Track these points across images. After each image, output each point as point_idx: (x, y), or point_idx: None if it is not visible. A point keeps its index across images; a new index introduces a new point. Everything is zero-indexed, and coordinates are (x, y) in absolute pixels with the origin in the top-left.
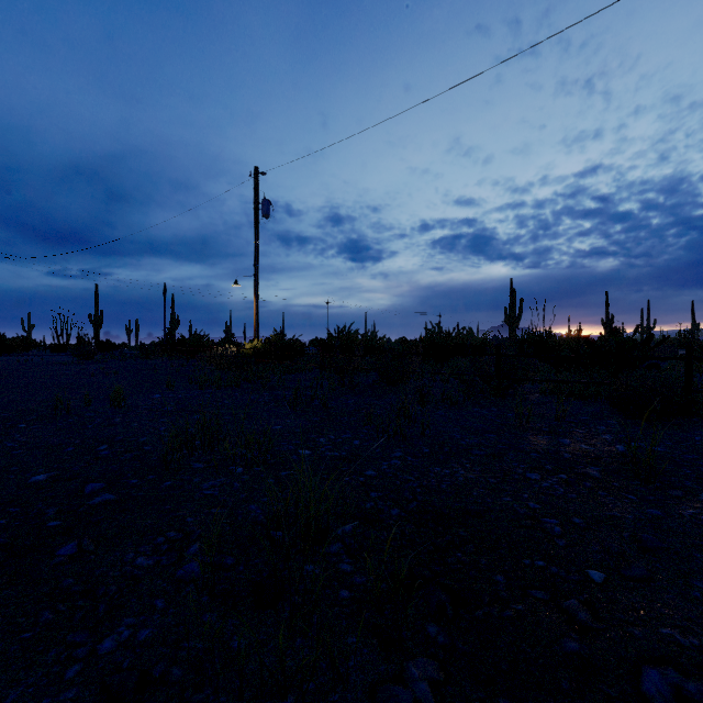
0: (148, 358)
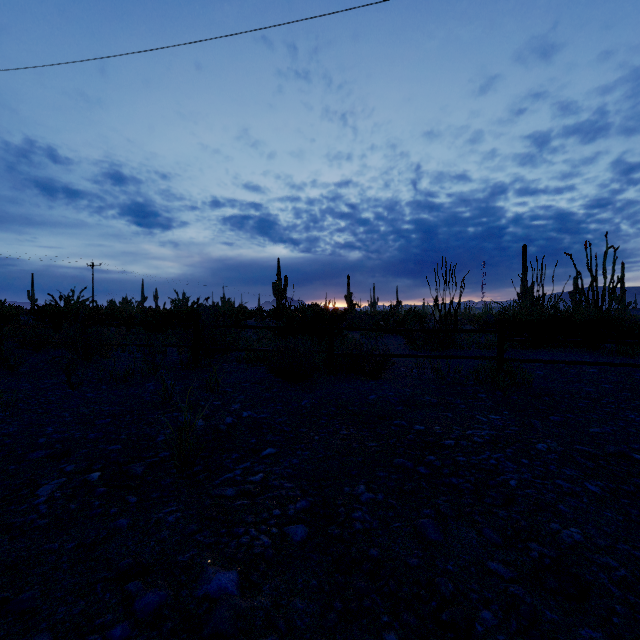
0: None
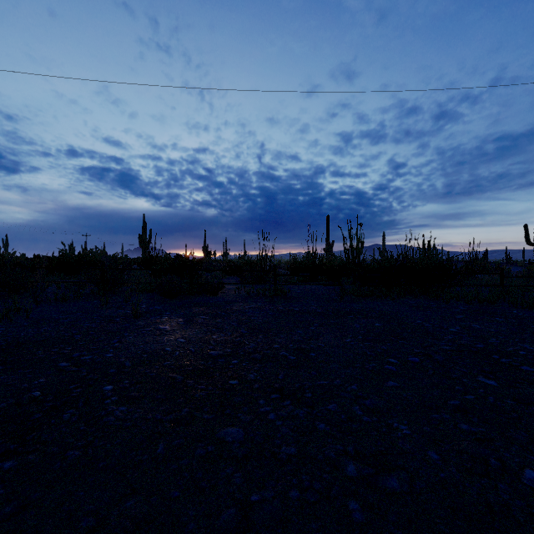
0: None
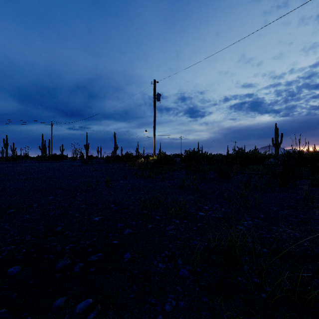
0: (109, 163)
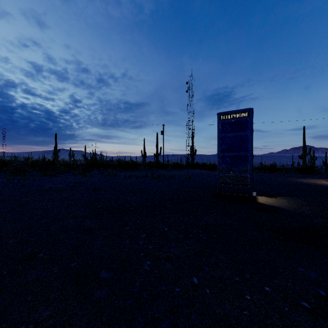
0: None
